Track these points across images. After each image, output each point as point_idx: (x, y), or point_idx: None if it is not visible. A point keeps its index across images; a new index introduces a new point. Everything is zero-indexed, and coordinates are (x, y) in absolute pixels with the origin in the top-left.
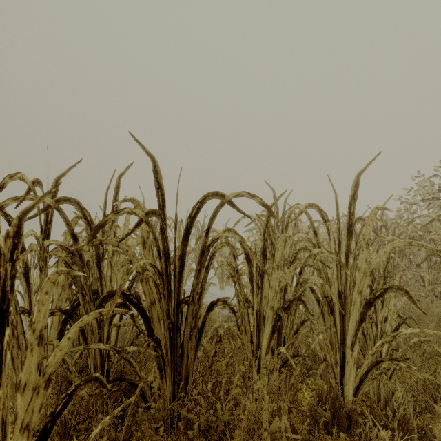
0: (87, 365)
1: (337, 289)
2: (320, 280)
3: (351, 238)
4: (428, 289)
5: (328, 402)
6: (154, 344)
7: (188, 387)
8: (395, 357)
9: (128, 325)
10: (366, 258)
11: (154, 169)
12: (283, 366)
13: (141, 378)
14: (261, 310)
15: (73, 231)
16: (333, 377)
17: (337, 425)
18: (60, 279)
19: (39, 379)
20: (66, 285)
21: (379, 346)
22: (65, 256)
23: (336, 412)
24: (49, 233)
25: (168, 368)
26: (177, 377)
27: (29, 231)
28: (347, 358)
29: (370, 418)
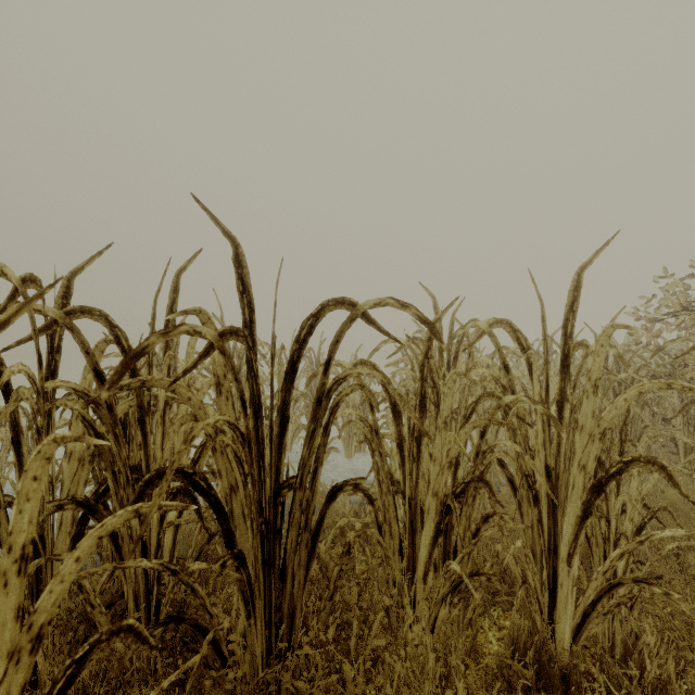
0: (123, 593)
1: (544, 462)
2: (516, 447)
3: (568, 376)
4: (689, 460)
5: (529, 652)
6: (235, 563)
7: (294, 634)
8: (643, 578)
9: (194, 522)
10: (594, 409)
11: (235, 259)
12: (454, 591)
13: (213, 617)
14: (417, 497)
15: (97, 364)
16: (537, 609)
17: (544, 691)
18: (76, 447)
19: (20, 636)
20: (86, 457)
21: (615, 559)
22: (82, 408)
23: (543, 668)
24: (57, 369)
25: (259, 601)
26: (275, 615)
27: (15, 365)
28: (561, 578)
29: (601, 680)
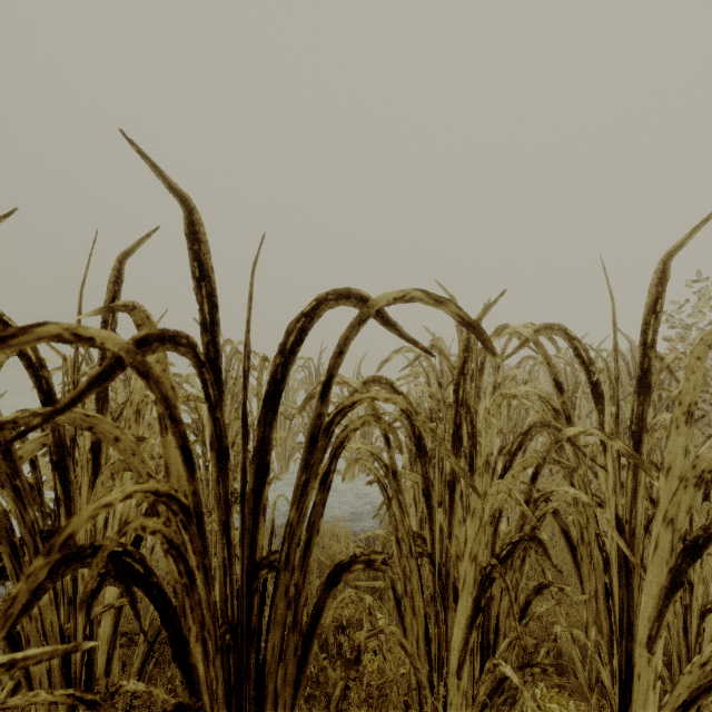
0: None
1: (614, 512)
2: (582, 494)
3: (649, 398)
4: None
5: None
6: None
7: None
8: None
9: None
10: (687, 444)
11: (188, 230)
12: (498, 688)
13: None
14: (448, 563)
15: None
16: (609, 711)
17: None
18: None
19: None
20: None
21: None
22: None
23: None
24: None
25: None
26: None
27: None
28: (638, 666)
29: None
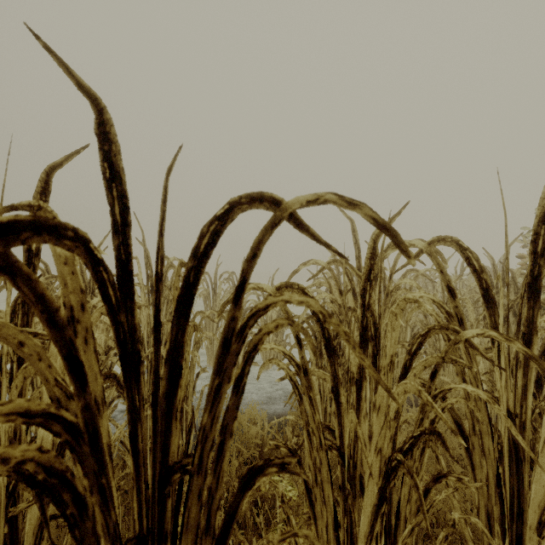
0: None
1: (506, 407)
2: (480, 392)
3: (539, 302)
4: None
5: None
6: None
7: None
8: None
9: None
10: None
11: (98, 130)
12: None
13: None
14: (355, 455)
15: None
16: None
17: None
18: None
19: None
20: None
21: None
22: None
23: None
24: None
25: None
26: None
27: None
28: None
29: None
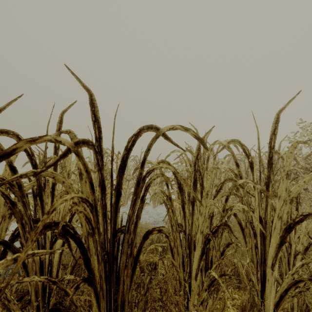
0: (29, 290)
1: (258, 214)
2: (245, 207)
3: (272, 168)
4: None
5: None
6: (85, 284)
7: None
8: None
9: None
10: (286, 186)
11: (90, 102)
12: (211, 284)
13: (78, 307)
14: (192, 234)
15: (11, 162)
16: (256, 293)
17: None
18: (0, 209)
19: None
20: (6, 215)
21: (299, 267)
22: (2, 188)
23: None
24: None
25: (103, 301)
26: (113, 304)
27: None
28: (268, 276)
29: None
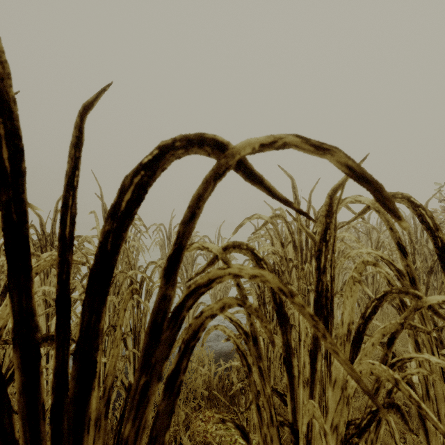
0: None
1: None
2: None
3: None
4: None
5: None
6: None
7: None
8: None
9: None
10: None
11: None
12: None
13: None
14: (309, 433)
15: None
16: None
17: None
18: None
19: None
20: None
21: None
22: None
23: None
24: None
25: None
26: None
27: None
28: None
29: None
